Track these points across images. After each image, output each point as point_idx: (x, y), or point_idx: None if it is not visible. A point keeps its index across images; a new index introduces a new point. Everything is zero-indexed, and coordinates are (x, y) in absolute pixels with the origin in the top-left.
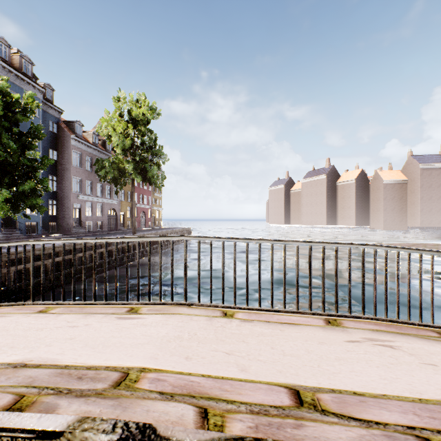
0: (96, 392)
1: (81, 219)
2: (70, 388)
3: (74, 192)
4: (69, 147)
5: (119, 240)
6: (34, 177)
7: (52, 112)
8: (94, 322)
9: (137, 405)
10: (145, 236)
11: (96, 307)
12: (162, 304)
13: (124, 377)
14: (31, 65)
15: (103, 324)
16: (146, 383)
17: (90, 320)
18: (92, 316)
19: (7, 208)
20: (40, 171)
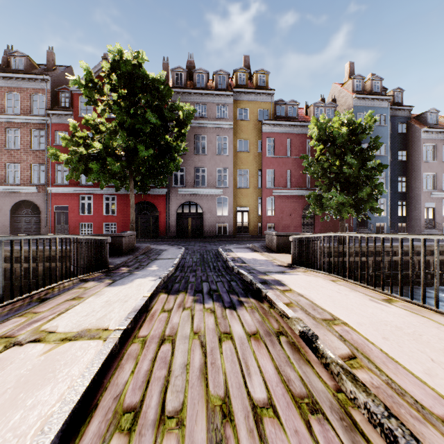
0: (313, 316)
1: (435, 220)
2: (307, 310)
3: (424, 190)
4: (418, 143)
5: (383, 236)
6: (371, 183)
7: (400, 114)
8: (351, 295)
9: (323, 330)
10: (406, 233)
11: (364, 289)
12: (422, 306)
13: (331, 320)
14: (379, 82)
15: (355, 298)
16: (338, 328)
17: (350, 293)
18: (355, 292)
19: (353, 211)
20: (375, 177)
